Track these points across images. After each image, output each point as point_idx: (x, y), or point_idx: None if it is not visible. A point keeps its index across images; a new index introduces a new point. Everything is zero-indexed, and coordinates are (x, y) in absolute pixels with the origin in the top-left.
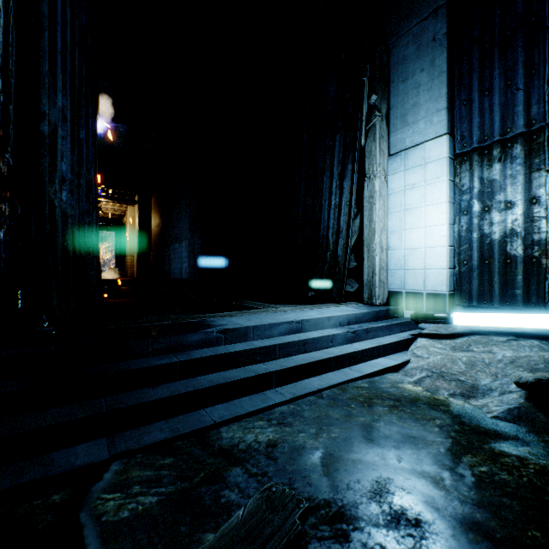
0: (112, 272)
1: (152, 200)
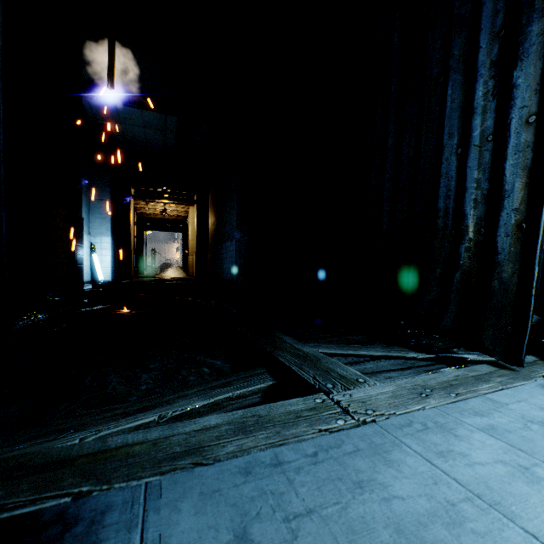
0: (179, 271)
1: (208, 198)
